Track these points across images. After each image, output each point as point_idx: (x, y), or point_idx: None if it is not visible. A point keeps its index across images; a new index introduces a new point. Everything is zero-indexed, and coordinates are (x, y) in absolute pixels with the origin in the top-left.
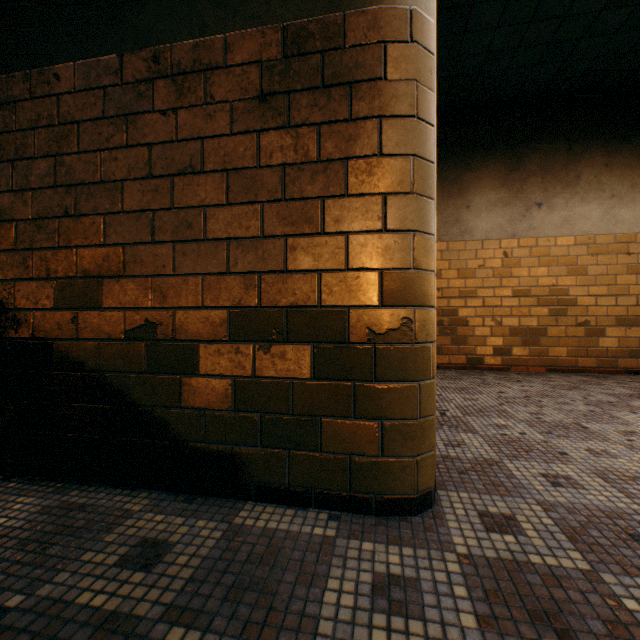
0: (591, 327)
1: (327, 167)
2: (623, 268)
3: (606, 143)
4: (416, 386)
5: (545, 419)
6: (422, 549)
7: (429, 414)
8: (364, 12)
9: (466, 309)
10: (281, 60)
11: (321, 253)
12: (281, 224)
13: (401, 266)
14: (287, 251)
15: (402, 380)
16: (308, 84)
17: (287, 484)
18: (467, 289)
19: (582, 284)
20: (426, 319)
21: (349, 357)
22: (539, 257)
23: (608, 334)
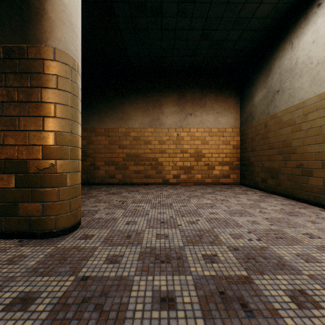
0: (210, 166)
1: (21, 104)
2: (221, 142)
3: (215, 91)
4: (57, 189)
5: (161, 203)
6: (44, 247)
7: (65, 199)
8: (35, 46)
9: (162, 158)
10: (2, 59)
11: (18, 138)
12: (2, 126)
13: (50, 144)
14: (4, 137)
15: (51, 187)
16: (13, 71)
17: (4, 230)
18: (162, 149)
19: (207, 148)
20: (64, 164)
21: (29, 179)
22: (191, 136)
23: (216, 169)
